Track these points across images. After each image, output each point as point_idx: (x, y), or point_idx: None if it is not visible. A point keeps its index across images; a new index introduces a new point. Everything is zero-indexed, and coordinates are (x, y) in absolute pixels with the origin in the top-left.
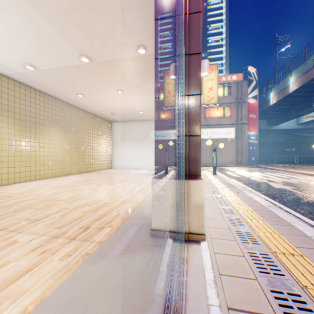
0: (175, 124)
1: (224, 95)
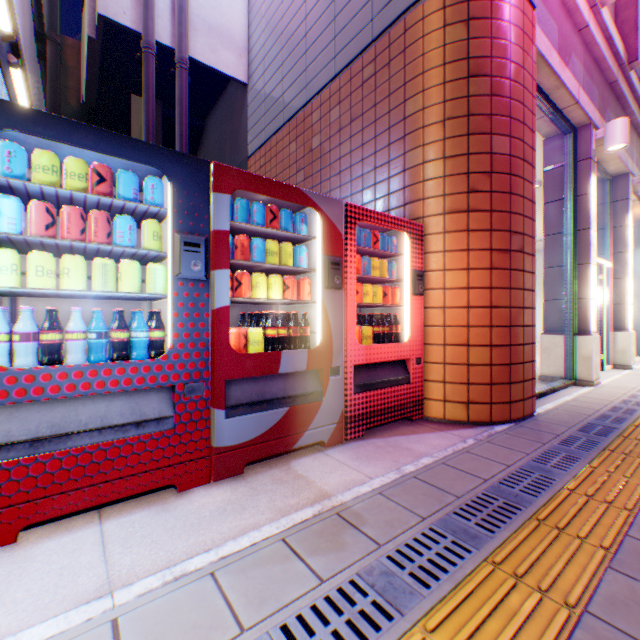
0: (562, 290)
1: None
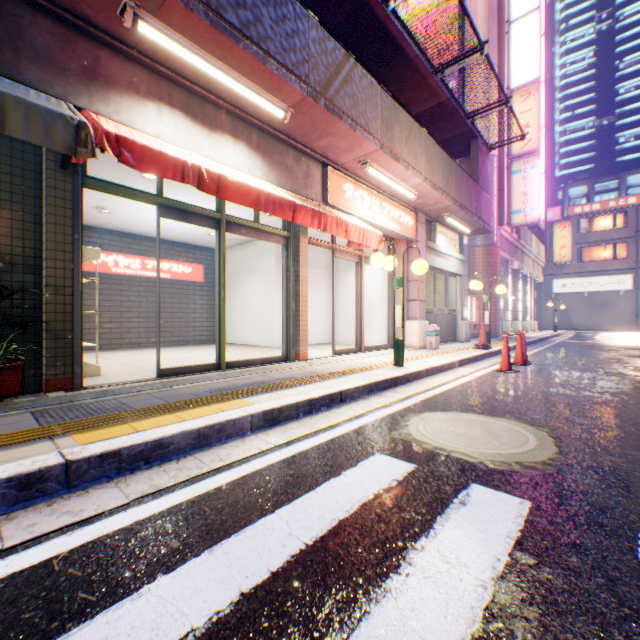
0: (501, 308)
1: (614, 227)
